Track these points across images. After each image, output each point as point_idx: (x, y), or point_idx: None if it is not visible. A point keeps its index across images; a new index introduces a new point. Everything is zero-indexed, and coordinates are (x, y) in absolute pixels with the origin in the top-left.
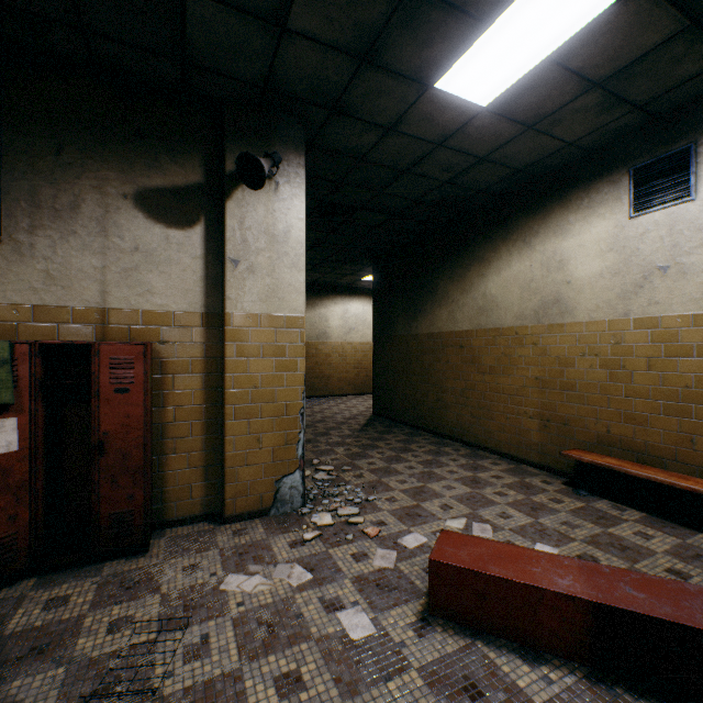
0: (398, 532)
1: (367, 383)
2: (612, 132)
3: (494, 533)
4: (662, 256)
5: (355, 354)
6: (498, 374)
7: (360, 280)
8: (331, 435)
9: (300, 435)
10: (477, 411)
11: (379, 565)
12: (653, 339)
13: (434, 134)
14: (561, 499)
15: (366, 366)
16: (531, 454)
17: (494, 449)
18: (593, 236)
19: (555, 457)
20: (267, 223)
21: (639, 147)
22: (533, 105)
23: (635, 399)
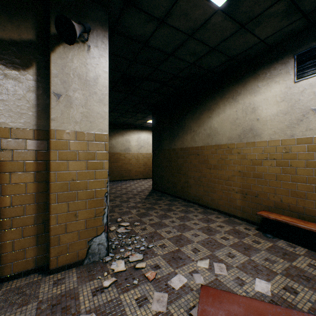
0: (168, 274)
1: (149, 173)
2: (286, 33)
3: (228, 271)
4: (315, 103)
5: (143, 159)
6: (218, 169)
7: (146, 122)
8: (129, 202)
9: (105, 210)
10: (206, 188)
11: (155, 309)
12: (308, 150)
13: (188, 27)
14: (259, 240)
15: (149, 164)
16: (236, 212)
17: (216, 209)
18: (272, 93)
19: (250, 214)
20: (82, 71)
21: (300, 42)
22: (247, 8)
23: (298, 183)
